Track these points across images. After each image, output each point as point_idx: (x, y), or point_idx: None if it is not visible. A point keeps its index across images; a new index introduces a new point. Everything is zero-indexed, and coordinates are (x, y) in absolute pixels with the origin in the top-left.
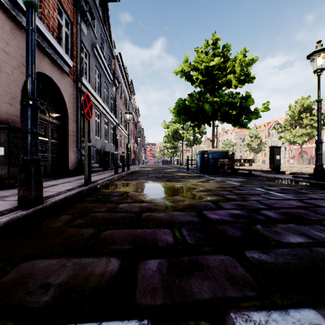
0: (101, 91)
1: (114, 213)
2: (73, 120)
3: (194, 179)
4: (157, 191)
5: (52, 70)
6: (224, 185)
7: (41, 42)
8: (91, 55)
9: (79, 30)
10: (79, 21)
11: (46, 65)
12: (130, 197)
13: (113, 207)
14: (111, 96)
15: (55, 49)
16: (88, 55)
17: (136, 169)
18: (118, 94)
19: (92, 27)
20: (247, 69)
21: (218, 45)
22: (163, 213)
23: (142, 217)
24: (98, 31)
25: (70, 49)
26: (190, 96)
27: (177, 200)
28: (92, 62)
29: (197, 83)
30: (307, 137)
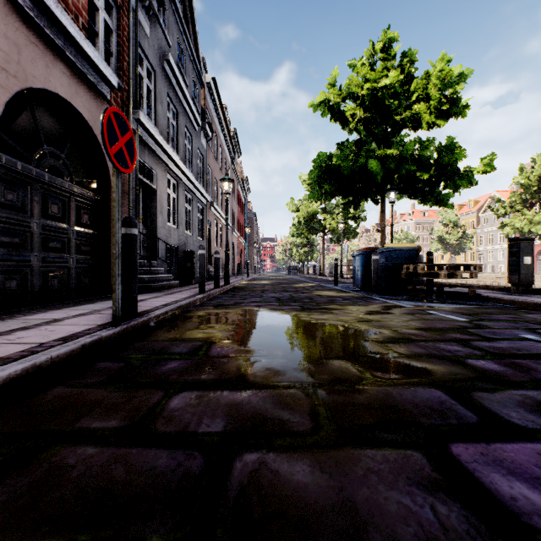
0: (179, 143)
1: (134, 448)
2: (122, 191)
3: (356, 305)
4: (281, 341)
5: (73, 90)
6: (432, 321)
7: (46, 28)
8: (159, 75)
9: (135, 23)
10: (134, 6)
11: (61, 78)
12: (212, 360)
13: (149, 409)
14: (199, 153)
15: (79, 47)
16: (153, 73)
17: (243, 282)
18: (211, 151)
19: (161, 23)
20: (453, 90)
21: (392, 54)
22: (309, 456)
23: (228, 487)
24: (173, 34)
25: (116, 56)
26: (340, 148)
27: (341, 377)
28: (161, 88)
29: (353, 123)
30: None
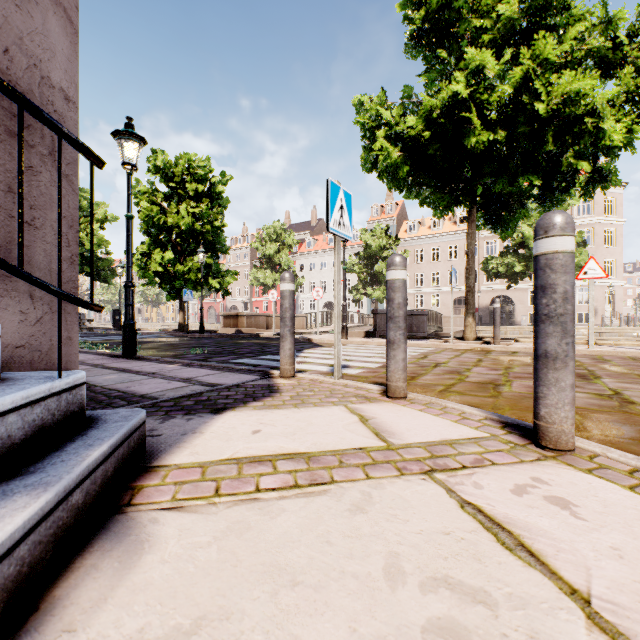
0: None
1: None
2: None
3: None
4: None
5: None
6: None
7: None
8: None
9: None
10: None
11: None
12: None
13: None
14: None
15: None
16: None
17: None
18: None
19: None
20: (100, 236)
21: None
22: None
23: None
24: None
25: None
26: None
27: None
28: None
29: None
30: (204, 292)
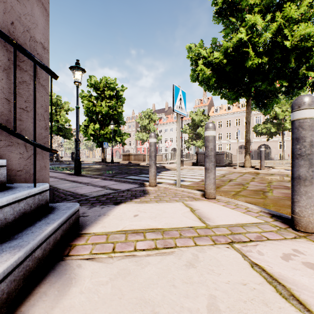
0: None
1: None
2: None
3: None
4: None
5: None
6: None
7: None
8: None
9: None
10: None
11: None
12: None
13: None
14: None
15: None
16: None
17: None
18: None
19: None
20: (66, 117)
21: (53, 95)
22: None
23: None
24: None
25: None
26: None
27: None
28: None
29: None
30: (113, 143)
